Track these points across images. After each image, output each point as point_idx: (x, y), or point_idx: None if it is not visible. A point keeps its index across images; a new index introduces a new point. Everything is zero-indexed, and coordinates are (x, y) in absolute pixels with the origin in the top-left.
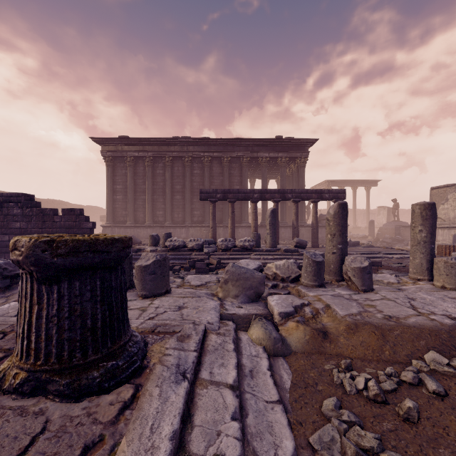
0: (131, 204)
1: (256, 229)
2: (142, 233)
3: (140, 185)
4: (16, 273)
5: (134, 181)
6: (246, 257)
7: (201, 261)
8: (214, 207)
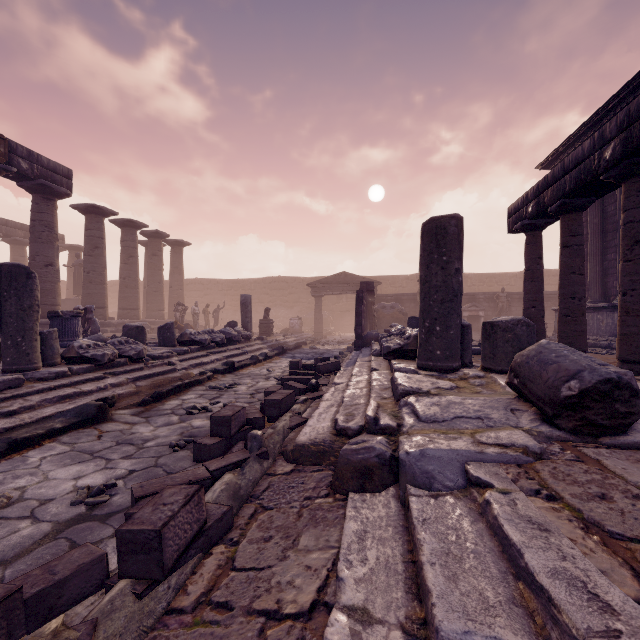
0: (592, 263)
1: (623, 298)
2: (603, 322)
3: (613, 216)
4: (226, 338)
5: (603, 211)
6: (351, 374)
7: (319, 362)
8: (526, 246)
